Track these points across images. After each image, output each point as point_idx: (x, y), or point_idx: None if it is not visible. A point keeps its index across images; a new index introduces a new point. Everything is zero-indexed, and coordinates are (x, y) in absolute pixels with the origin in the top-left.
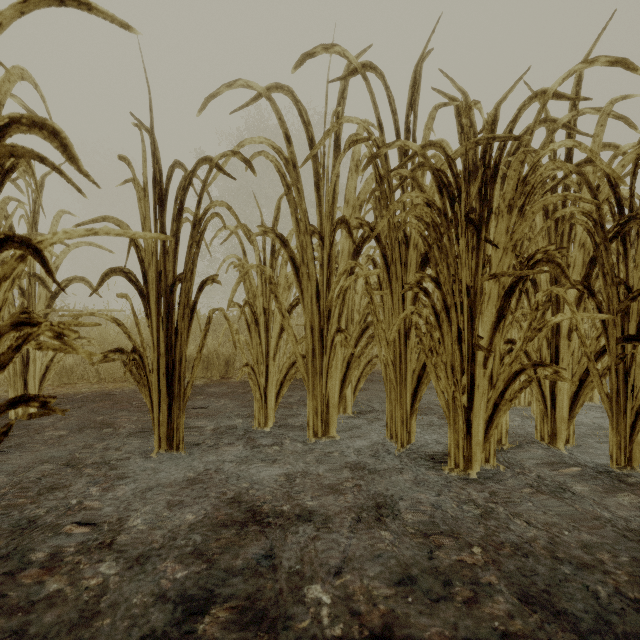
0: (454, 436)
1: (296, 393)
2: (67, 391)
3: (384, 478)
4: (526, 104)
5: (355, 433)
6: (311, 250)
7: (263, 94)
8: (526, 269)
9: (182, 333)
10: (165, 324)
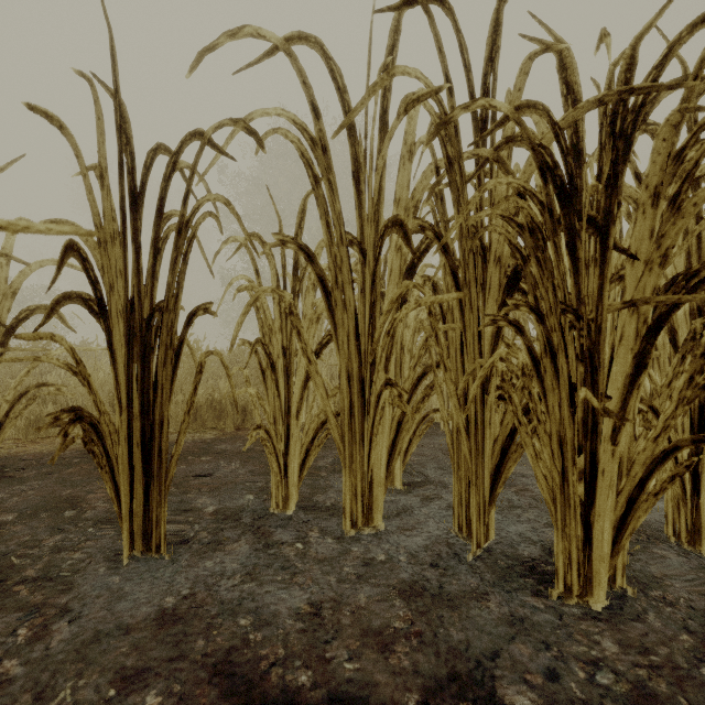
0: (563, 543)
1: (328, 452)
2: (41, 449)
3: (459, 609)
4: (683, 35)
5: (408, 519)
6: (348, 267)
7: (280, 47)
8: (683, 292)
9: (163, 386)
10: (140, 373)
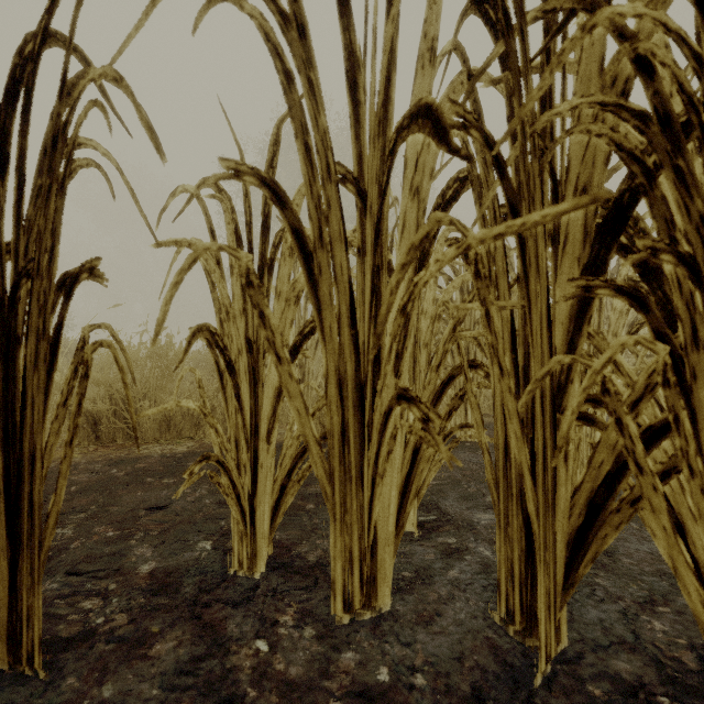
0: None
1: None
2: None
3: None
4: None
5: (428, 588)
6: (338, 216)
7: None
8: None
9: (34, 398)
10: (1, 377)
